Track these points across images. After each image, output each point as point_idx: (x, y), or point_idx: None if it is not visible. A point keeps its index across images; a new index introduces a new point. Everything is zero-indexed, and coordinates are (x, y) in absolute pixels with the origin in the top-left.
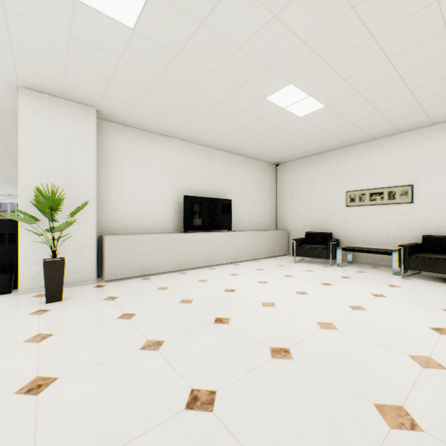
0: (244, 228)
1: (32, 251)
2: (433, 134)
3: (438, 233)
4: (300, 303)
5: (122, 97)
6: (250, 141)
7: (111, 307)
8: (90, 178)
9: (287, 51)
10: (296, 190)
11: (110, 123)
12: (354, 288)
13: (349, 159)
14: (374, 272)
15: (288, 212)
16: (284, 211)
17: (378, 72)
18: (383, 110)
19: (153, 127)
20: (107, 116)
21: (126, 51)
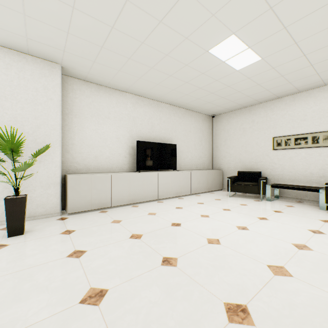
0: (186, 168)
1: (1, 188)
2: None
3: None
4: (243, 240)
5: (80, 52)
6: (192, 95)
7: (65, 243)
8: (55, 125)
9: None
10: (229, 137)
11: (74, 79)
12: (290, 223)
13: (276, 110)
14: (301, 206)
15: (223, 155)
16: (219, 154)
17: (320, 17)
18: (314, 62)
19: (111, 82)
20: (71, 73)
21: None
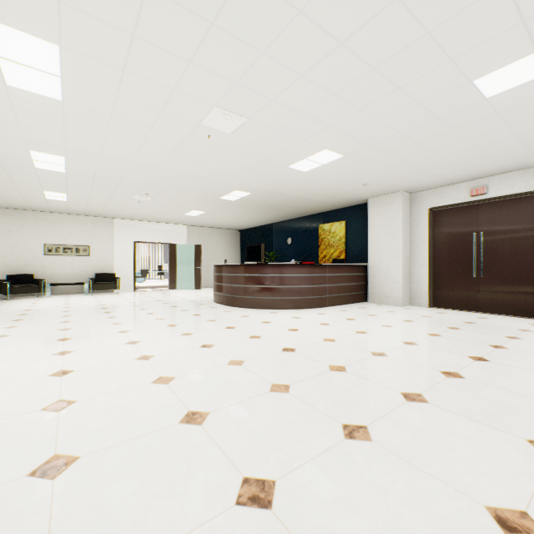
0: None
1: None
2: (100, 222)
3: (102, 272)
4: (78, 305)
5: None
6: None
7: None
8: None
9: (82, 191)
10: None
11: None
12: (83, 300)
13: (48, 222)
14: (75, 296)
15: None
16: None
17: (102, 203)
18: (89, 209)
19: None
20: None
21: (11, 164)
